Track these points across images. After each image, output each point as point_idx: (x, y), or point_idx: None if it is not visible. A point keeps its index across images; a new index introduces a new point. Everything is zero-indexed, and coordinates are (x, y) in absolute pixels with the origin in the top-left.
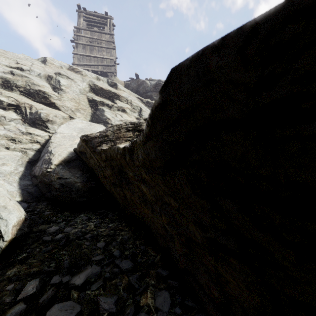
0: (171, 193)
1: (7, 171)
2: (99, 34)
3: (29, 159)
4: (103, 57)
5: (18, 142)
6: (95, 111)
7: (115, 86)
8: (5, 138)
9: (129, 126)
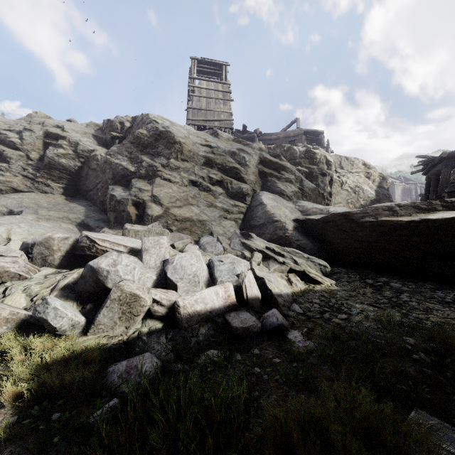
0: (451, 236)
1: None
2: (215, 84)
3: (240, 227)
4: (221, 111)
5: (230, 213)
6: (264, 182)
7: (279, 157)
8: (222, 209)
9: (384, 208)
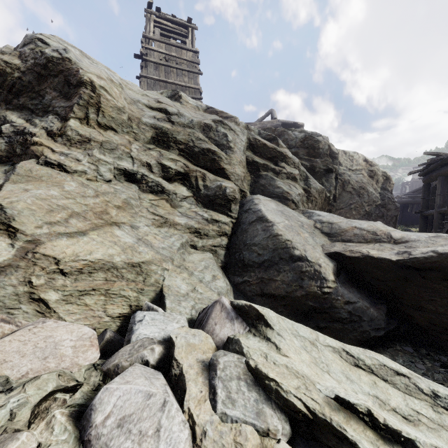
0: None
1: (223, 288)
2: (178, 50)
3: (223, 263)
4: (186, 85)
5: (203, 236)
6: (255, 179)
7: (275, 141)
8: (187, 229)
9: None
